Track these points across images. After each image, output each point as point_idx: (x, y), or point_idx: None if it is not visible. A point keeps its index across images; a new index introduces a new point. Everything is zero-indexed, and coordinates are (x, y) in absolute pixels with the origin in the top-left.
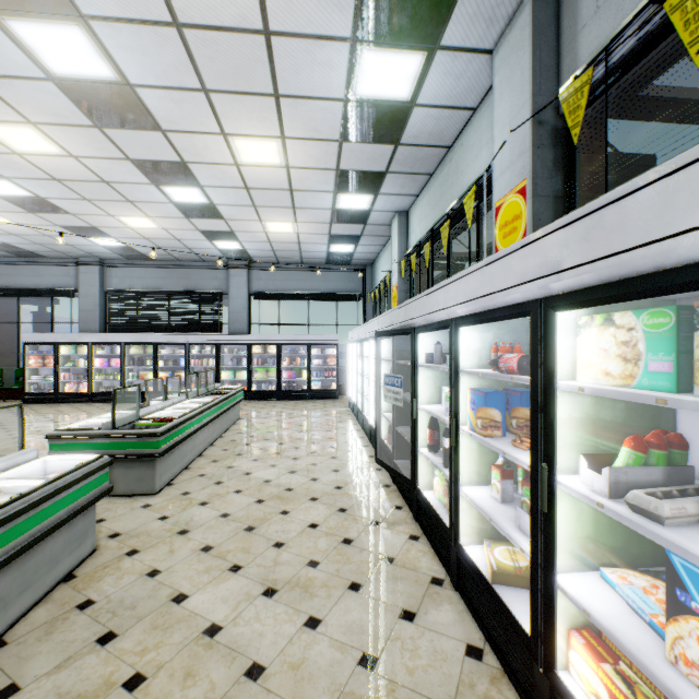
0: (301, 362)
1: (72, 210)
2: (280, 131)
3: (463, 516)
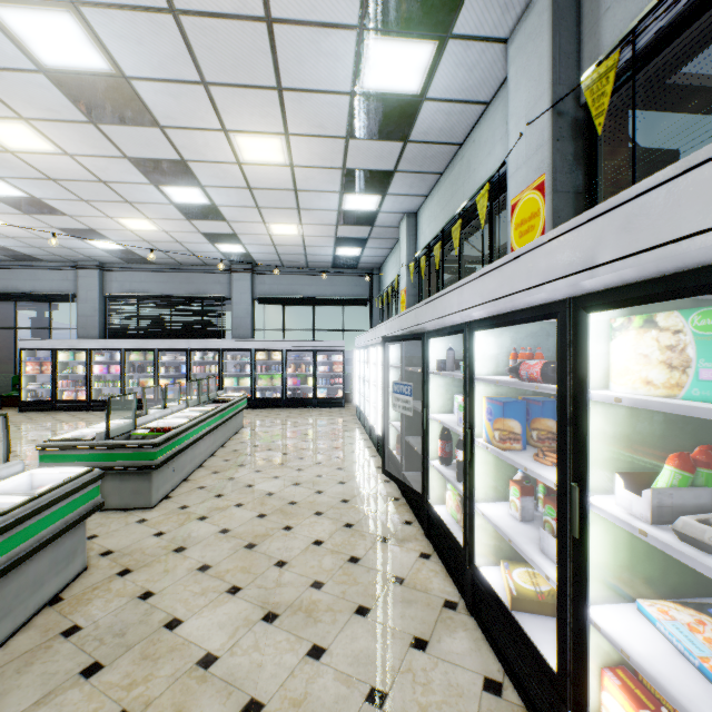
0: (307, 368)
1: (69, 211)
2: (283, 127)
3: (479, 534)
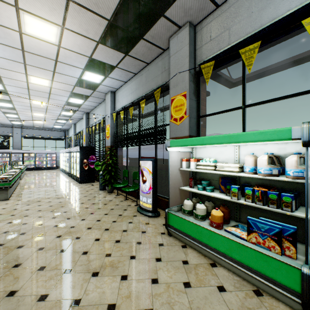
0: (43, 158)
1: None
2: (45, 114)
3: (75, 172)
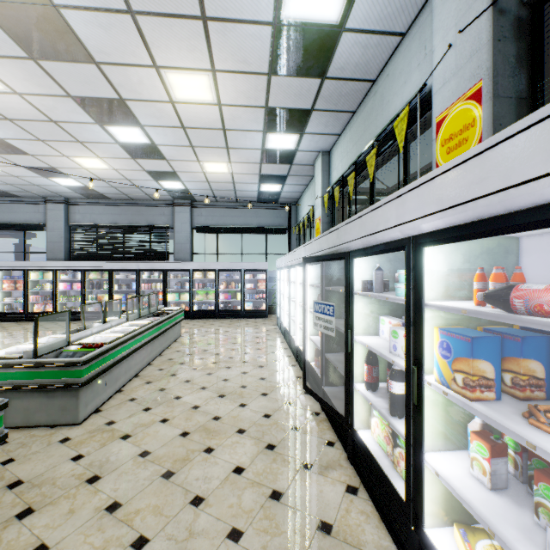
0: (236, 285)
1: (30, 151)
2: (210, 63)
3: (425, 490)
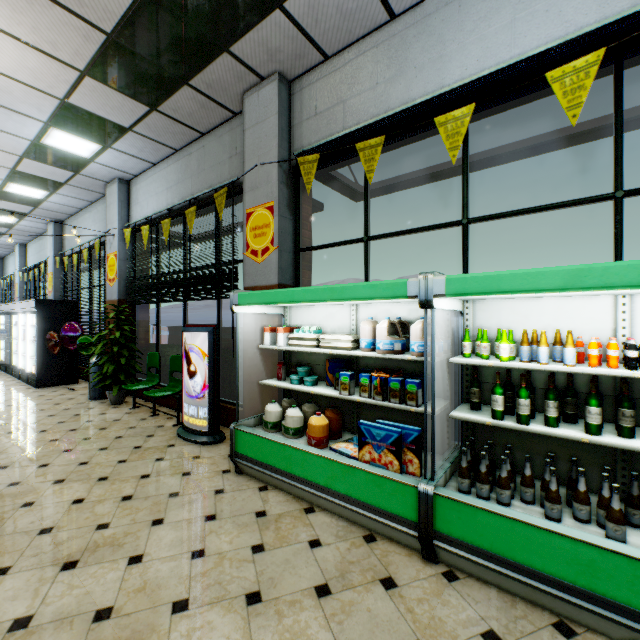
0: None
1: None
2: None
3: (23, 362)
